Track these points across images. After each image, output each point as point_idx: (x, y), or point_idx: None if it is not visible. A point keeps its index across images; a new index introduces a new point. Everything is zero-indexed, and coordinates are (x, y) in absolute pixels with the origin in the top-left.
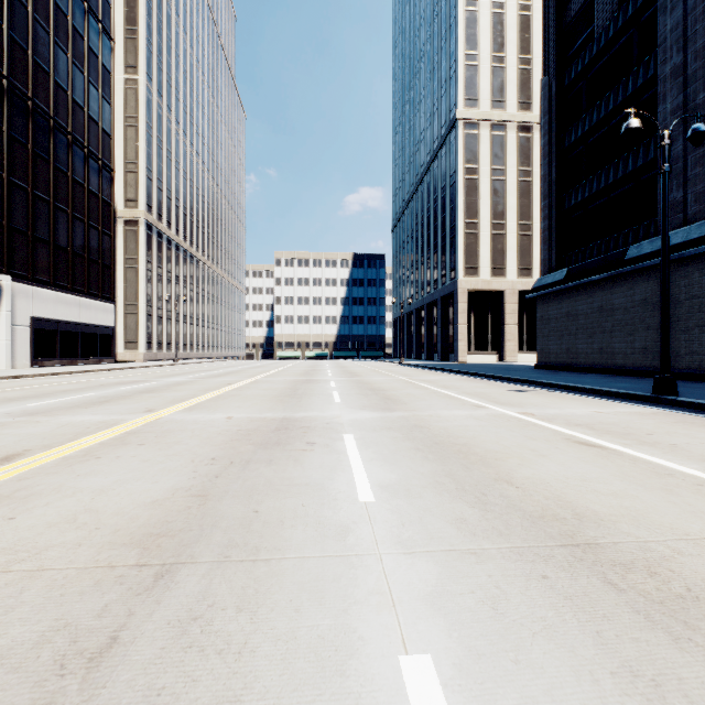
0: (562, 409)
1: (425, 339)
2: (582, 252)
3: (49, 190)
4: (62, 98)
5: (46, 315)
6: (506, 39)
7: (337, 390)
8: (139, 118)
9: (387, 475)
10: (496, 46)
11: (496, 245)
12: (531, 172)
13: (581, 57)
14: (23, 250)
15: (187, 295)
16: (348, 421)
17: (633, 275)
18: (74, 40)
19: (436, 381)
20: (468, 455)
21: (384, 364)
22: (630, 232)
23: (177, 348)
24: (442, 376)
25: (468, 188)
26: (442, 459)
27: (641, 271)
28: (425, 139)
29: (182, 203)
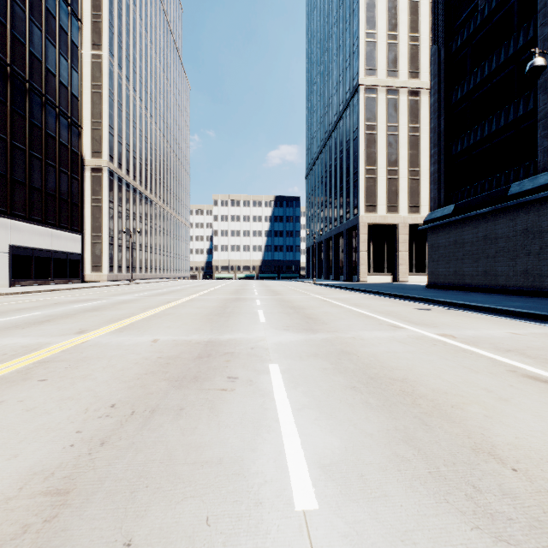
0: (477, 329)
1: (333, 264)
2: (467, 190)
3: (25, 140)
4: (36, 66)
5: (23, 244)
6: (398, 20)
7: (262, 308)
8: (103, 86)
9: (326, 439)
10: (390, 26)
11: (390, 187)
12: (419, 128)
13: (466, 27)
14: (3, 190)
15: (143, 228)
16: (273, 345)
17: (515, 209)
18: (47, 18)
19: (347, 299)
20: (416, 399)
21: (300, 283)
22: (511, 172)
23: (135, 271)
24: (350, 294)
25: (368, 141)
26: (388, 407)
27: (522, 205)
28: (333, 103)
29: (138, 155)
